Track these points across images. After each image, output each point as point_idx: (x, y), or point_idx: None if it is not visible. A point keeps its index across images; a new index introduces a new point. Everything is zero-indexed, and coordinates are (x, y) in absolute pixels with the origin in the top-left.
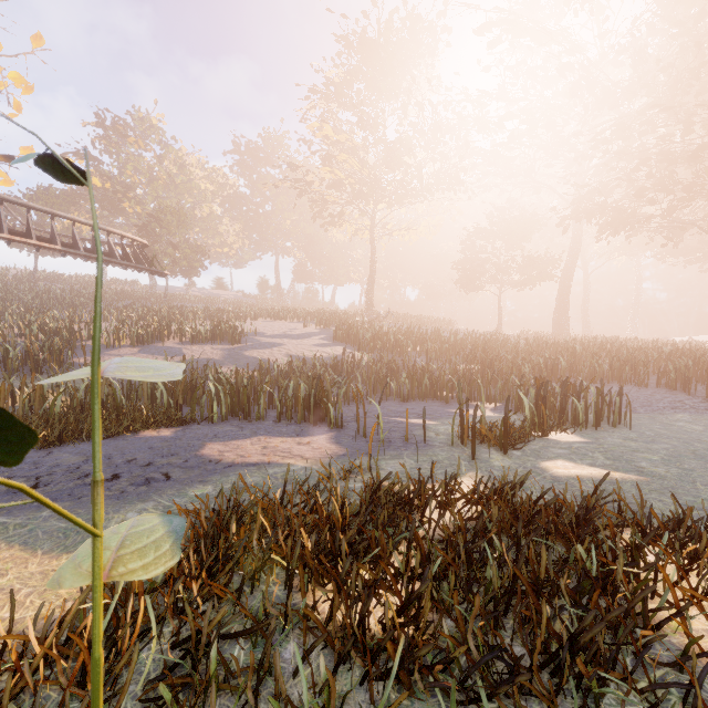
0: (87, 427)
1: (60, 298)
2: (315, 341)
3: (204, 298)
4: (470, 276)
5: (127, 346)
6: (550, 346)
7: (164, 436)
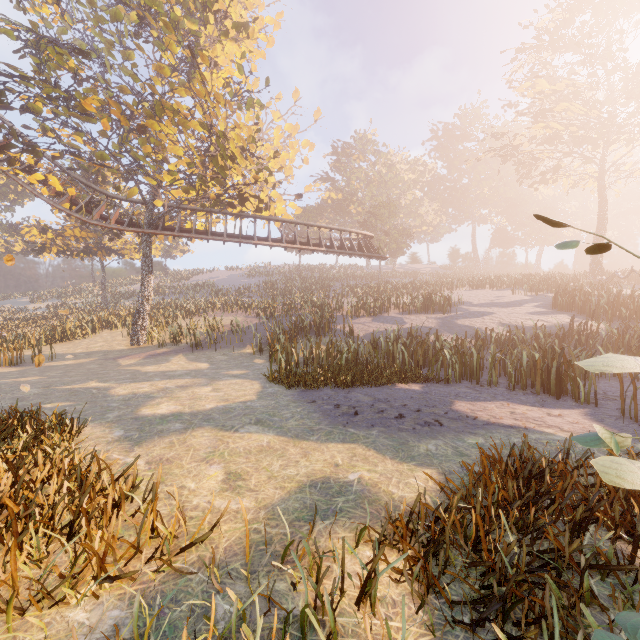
0: (366, 377)
1: (314, 282)
2: (529, 309)
3: (407, 273)
4: None
5: (363, 316)
6: None
7: (415, 390)
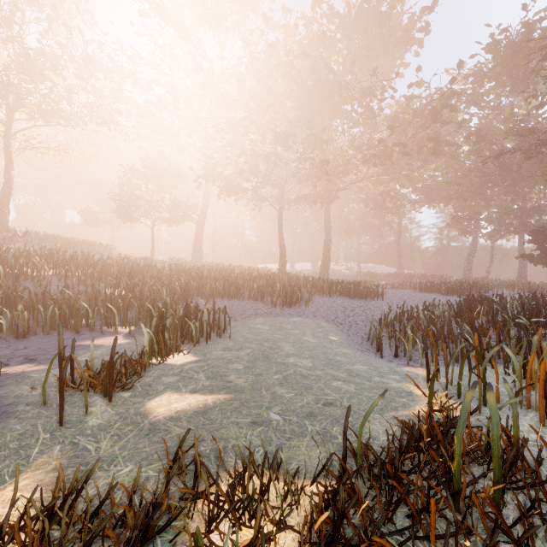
0: None
1: None
2: None
3: None
4: (127, 208)
5: None
6: (187, 271)
7: None
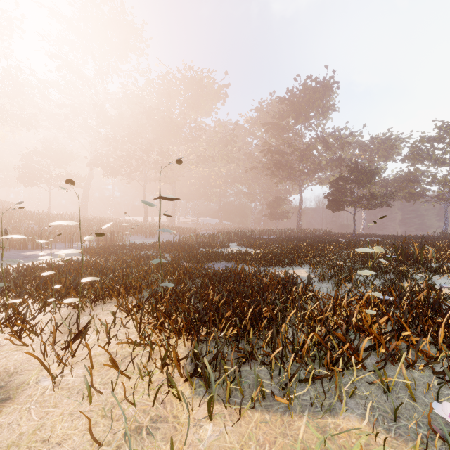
0: None
1: None
2: None
3: None
4: (30, 177)
5: None
6: (92, 221)
7: None
